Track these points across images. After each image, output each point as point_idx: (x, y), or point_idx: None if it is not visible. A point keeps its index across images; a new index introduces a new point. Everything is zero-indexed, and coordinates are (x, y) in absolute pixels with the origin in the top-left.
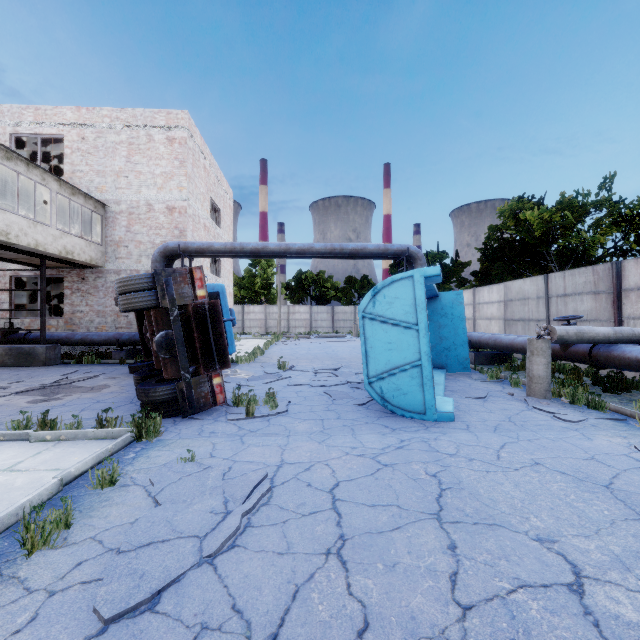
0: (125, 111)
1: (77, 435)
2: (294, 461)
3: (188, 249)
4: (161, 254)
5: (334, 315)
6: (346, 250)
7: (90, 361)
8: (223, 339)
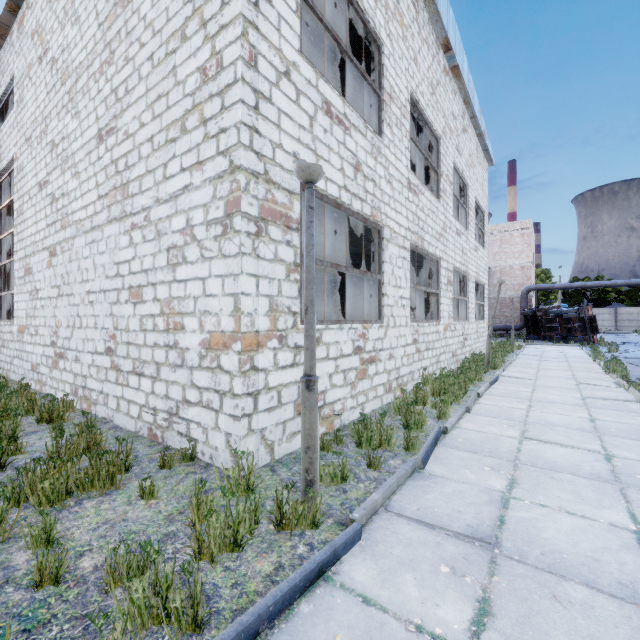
0: (498, 225)
1: (564, 345)
2: (632, 349)
3: (540, 288)
4: (526, 291)
5: (617, 316)
6: (639, 283)
7: (494, 337)
8: (596, 325)
